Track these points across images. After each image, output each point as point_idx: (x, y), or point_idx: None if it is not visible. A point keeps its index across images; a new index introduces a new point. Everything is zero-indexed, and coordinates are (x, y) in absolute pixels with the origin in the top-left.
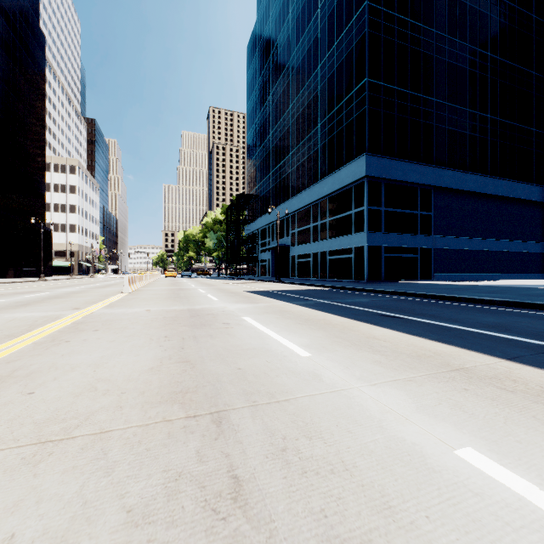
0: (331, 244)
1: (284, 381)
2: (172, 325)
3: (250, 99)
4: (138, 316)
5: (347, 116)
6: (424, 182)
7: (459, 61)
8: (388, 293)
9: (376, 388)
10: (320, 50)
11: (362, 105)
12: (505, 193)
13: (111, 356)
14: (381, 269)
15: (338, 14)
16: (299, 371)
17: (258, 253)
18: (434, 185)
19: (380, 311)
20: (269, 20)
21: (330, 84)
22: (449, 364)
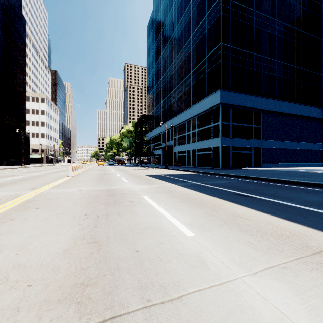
0: (199, 145)
1: (175, 268)
2: (93, 203)
3: (149, 58)
4: (72, 195)
5: (208, 67)
6: (256, 107)
7: (277, 33)
8: (236, 177)
9: (258, 278)
10: (191, 26)
11: (218, 60)
12: (305, 113)
13: (38, 236)
14: (229, 160)
15: (203, 4)
16: (187, 254)
17: (154, 150)
18: (262, 109)
19: (235, 191)
20: (161, 10)
21: (198, 47)
22: (308, 245)
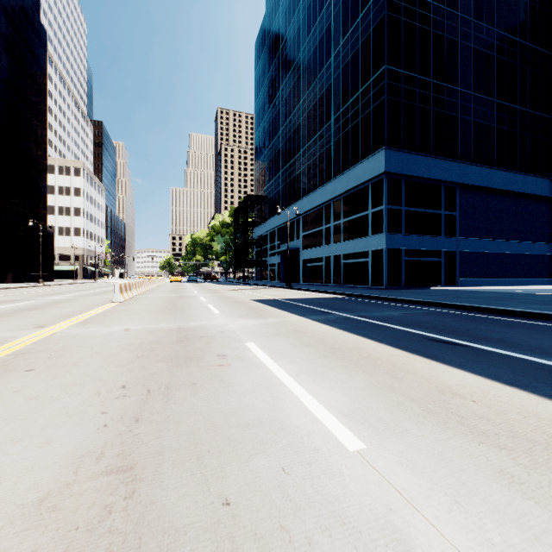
0: (346, 247)
1: None
2: (145, 358)
3: (258, 97)
4: (108, 340)
5: (363, 108)
6: (448, 179)
7: (486, 47)
8: (417, 303)
9: None
10: (333, 39)
11: (380, 95)
12: (535, 191)
13: None
14: (401, 274)
15: None
16: (356, 515)
17: (267, 257)
18: (459, 182)
19: (425, 332)
20: (279, 12)
21: (344, 75)
22: None
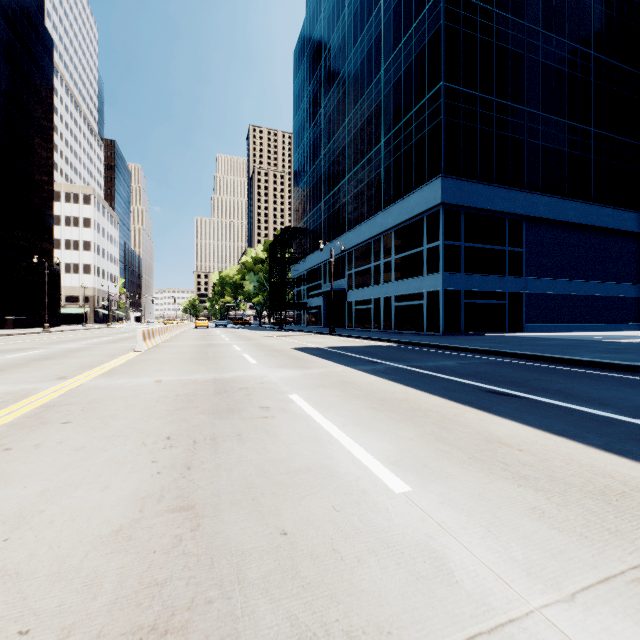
0: (398, 287)
1: (376, 581)
2: (184, 410)
3: (297, 114)
4: (141, 393)
5: (417, 130)
6: (513, 211)
7: (556, 61)
8: (476, 352)
9: (582, 613)
10: (383, 50)
11: (437, 116)
12: (612, 224)
13: (59, 491)
14: (460, 318)
15: (406, 4)
16: (399, 541)
17: (307, 299)
18: (526, 215)
19: (481, 383)
20: (321, 18)
21: (395, 91)
22: None
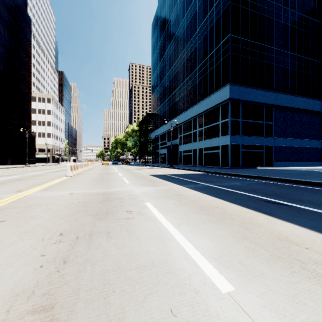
0: (206, 143)
1: None
2: (79, 213)
3: (153, 55)
4: (58, 201)
5: (216, 60)
6: (268, 102)
7: (290, 23)
8: (251, 177)
9: None
10: (198, 20)
11: (227, 52)
12: (321, 109)
13: None
14: (239, 159)
15: None
16: None
17: (159, 150)
18: (274, 104)
19: (260, 196)
20: (165, 5)
21: (204, 41)
22: None
